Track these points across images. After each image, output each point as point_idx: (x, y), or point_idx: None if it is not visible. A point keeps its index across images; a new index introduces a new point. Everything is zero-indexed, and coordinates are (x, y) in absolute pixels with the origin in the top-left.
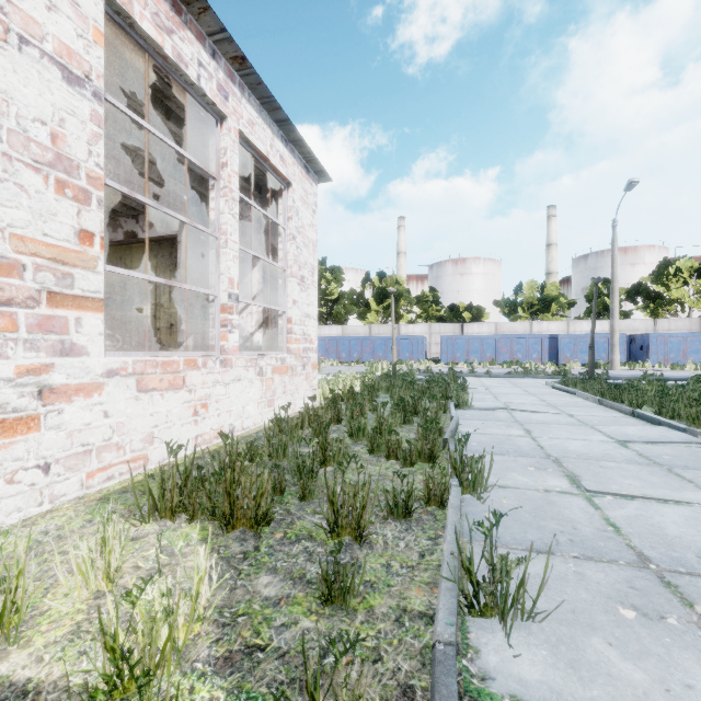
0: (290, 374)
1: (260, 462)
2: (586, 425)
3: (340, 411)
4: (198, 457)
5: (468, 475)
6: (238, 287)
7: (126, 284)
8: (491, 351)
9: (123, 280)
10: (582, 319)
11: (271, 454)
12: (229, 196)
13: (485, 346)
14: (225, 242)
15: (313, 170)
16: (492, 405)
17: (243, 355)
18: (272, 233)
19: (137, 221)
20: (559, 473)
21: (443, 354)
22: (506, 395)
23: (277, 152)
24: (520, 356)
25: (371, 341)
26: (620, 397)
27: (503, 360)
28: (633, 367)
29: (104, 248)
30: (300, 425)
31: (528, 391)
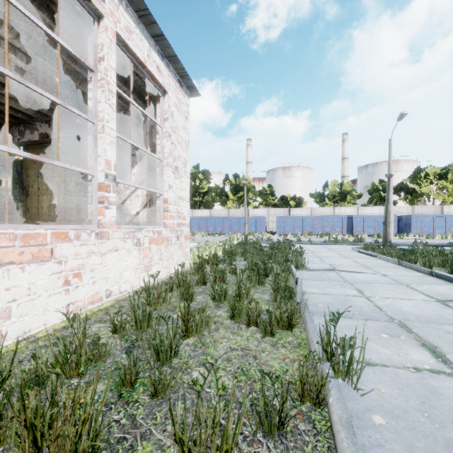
0: (166, 243)
1: (123, 333)
2: (402, 284)
3: (205, 275)
4: (65, 326)
5: (338, 357)
6: (115, 169)
7: (42, 174)
8: (309, 226)
9: (39, 171)
10: (366, 206)
11: (135, 323)
12: (105, 87)
13: (305, 223)
14: (101, 128)
15: (186, 85)
16: (322, 267)
17: (121, 228)
18: (153, 134)
19: (49, 125)
20: (414, 342)
21: (277, 228)
22: (328, 258)
23: (154, 62)
24: (328, 230)
25: (229, 219)
26: (414, 259)
27: (317, 233)
28: (402, 237)
29: (25, 146)
30: (171, 288)
31: (342, 255)
